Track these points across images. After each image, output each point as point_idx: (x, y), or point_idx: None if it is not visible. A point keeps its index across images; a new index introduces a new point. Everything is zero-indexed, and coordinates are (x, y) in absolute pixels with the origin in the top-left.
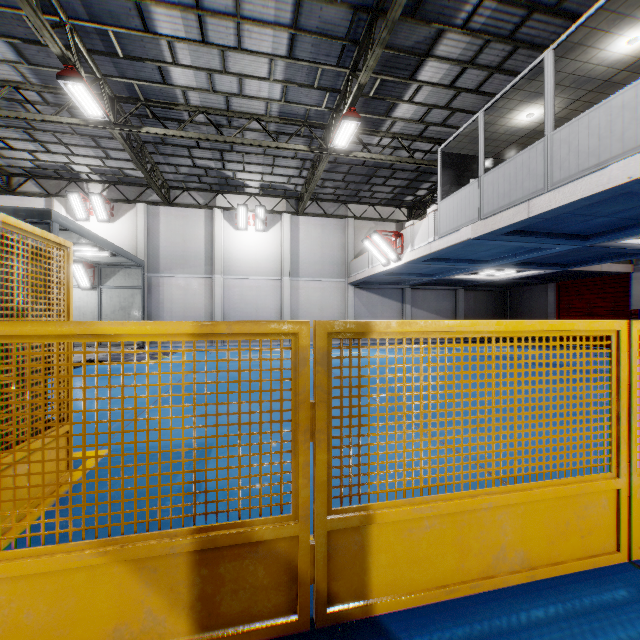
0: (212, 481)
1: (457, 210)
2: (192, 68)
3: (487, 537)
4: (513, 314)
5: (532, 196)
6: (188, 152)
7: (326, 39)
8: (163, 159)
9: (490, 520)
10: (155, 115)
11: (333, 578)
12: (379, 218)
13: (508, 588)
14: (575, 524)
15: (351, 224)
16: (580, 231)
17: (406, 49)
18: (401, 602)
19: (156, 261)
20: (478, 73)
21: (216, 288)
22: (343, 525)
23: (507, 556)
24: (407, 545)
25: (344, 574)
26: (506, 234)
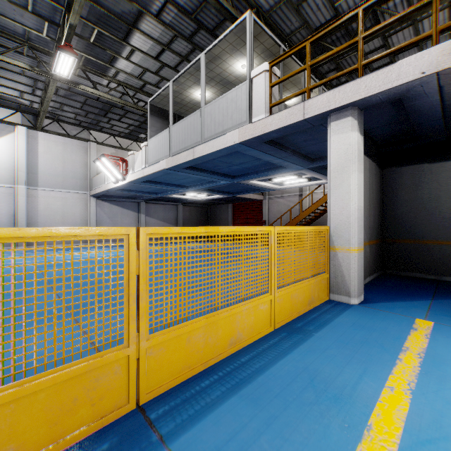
0: None
1: (158, 147)
2: None
3: None
4: (212, 222)
5: (195, 145)
6: None
7: None
8: None
9: None
10: None
11: None
12: (119, 146)
13: None
14: (85, 397)
15: (93, 147)
16: (229, 173)
17: (116, 14)
18: None
19: None
20: (174, 56)
21: None
22: None
23: None
24: None
25: None
26: (187, 168)
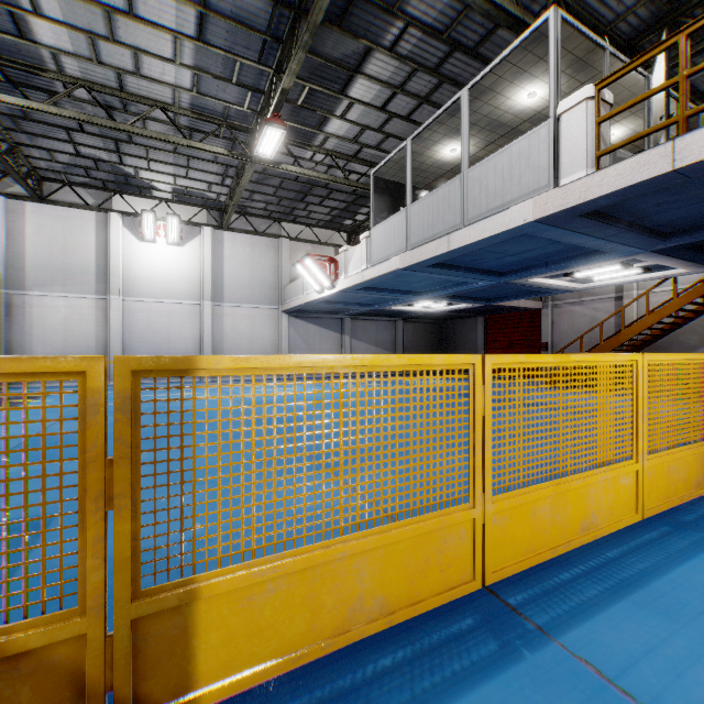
0: (34, 567)
1: (387, 238)
2: (64, 26)
3: (343, 589)
4: (449, 346)
5: (451, 230)
6: (67, 135)
7: (243, 29)
8: (29, 139)
9: (346, 570)
10: (10, 78)
11: (142, 676)
12: (317, 241)
13: (364, 640)
14: (435, 559)
15: (285, 245)
16: (496, 268)
17: (335, 60)
18: (236, 685)
19: (21, 274)
20: (408, 100)
21: (112, 312)
22: (155, 608)
23: (365, 605)
24: (246, 616)
25: (159, 668)
26: (432, 266)
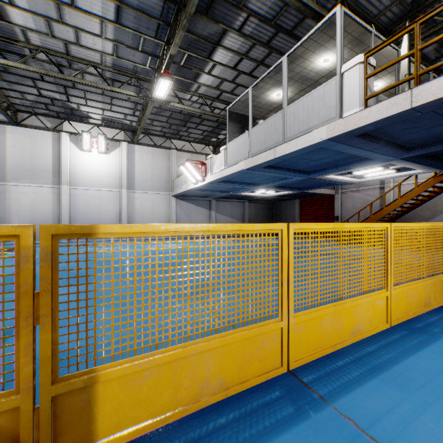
0: None
1: (237, 150)
2: (30, 13)
3: (195, 374)
4: (277, 218)
5: (276, 145)
6: (33, 83)
7: (145, 16)
8: (8, 85)
9: (197, 362)
10: None
11: (60, 433)
12: (194, 151)
13: (209, 406)
14: (256, 354)
15: (174, 154)
16: (305, 169)
17: (203, 37)
18: (123, 437)
19: (3, 171)
20: (250, 63)
21: (63, 196)
22: (68, 389)
23: (210, 384)
24: (130, 392)
25: (71, 427)
26: (265, 167)
